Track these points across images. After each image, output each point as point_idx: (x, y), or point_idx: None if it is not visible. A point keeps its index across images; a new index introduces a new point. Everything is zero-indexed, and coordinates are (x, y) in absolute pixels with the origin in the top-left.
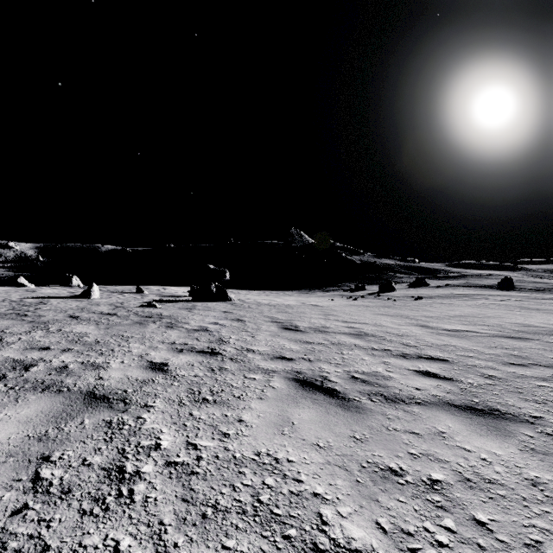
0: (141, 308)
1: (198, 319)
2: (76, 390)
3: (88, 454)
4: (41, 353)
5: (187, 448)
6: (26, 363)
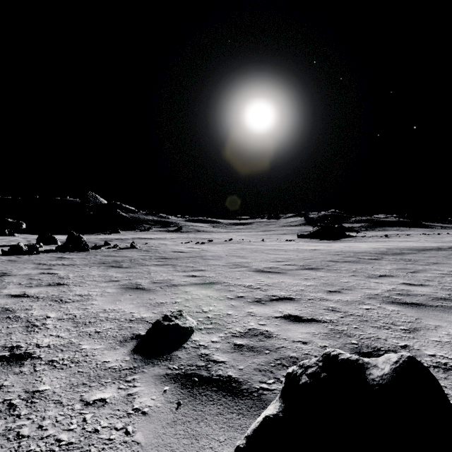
0: None
1: None
2: None
3: None
4: None
5: None
6: None
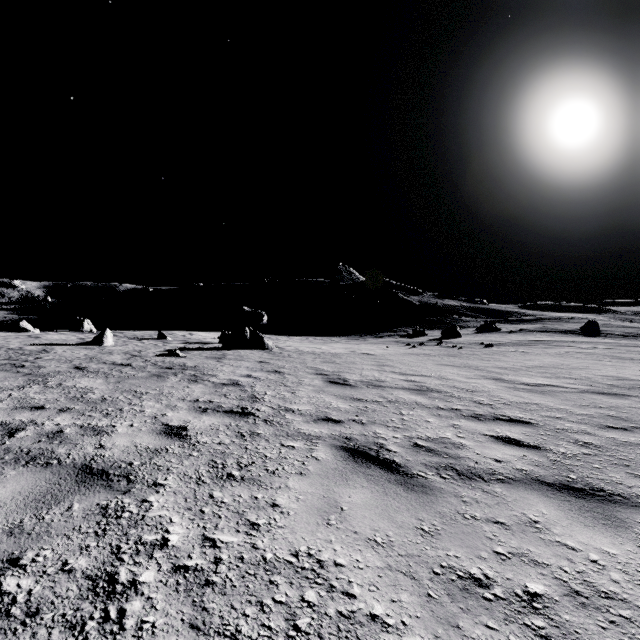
0: (161, 357)
1: (228, 370)
2: (69, 462)
3: (71, 554)
4: (33, 414)
5: (202, 545)
6: (12, 427)
